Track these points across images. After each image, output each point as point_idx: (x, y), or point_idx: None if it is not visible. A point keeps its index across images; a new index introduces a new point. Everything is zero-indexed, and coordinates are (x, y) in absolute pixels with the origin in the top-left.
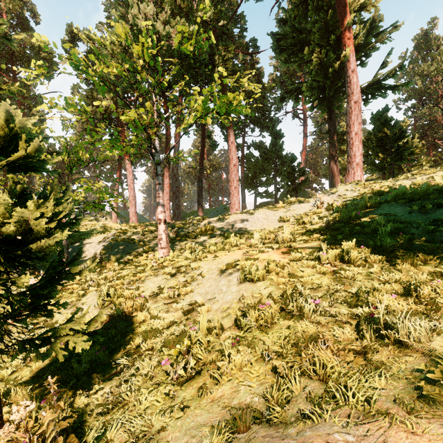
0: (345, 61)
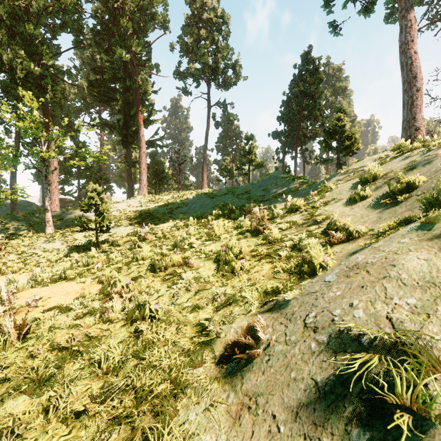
0: (139, 129)
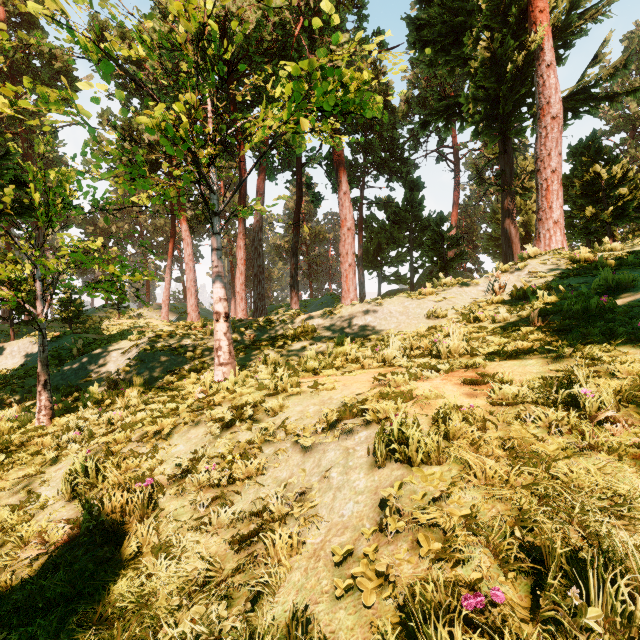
0: (535, 49)
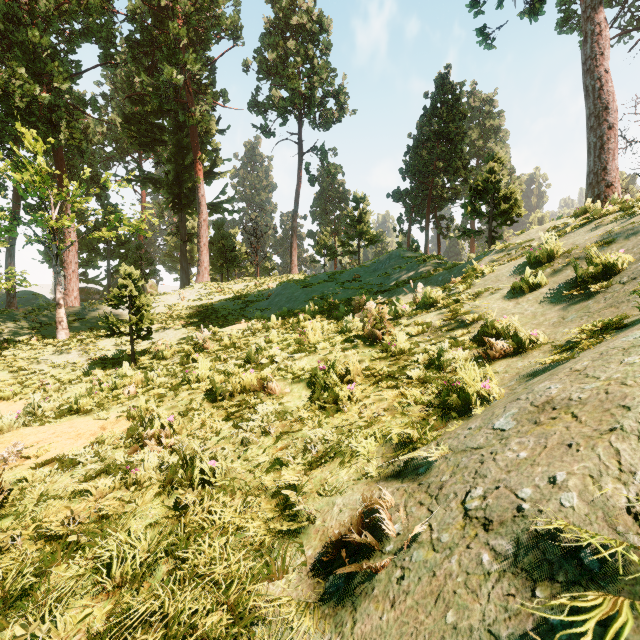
0: (197, 185)
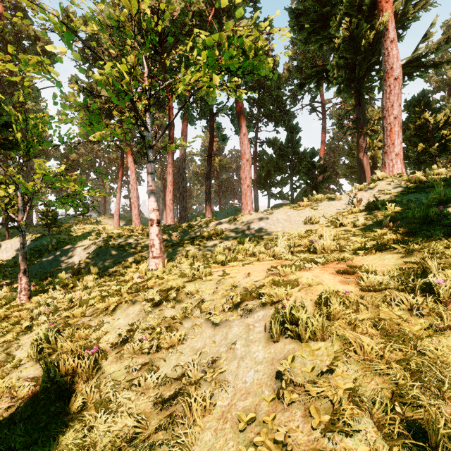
0: (382, 29)
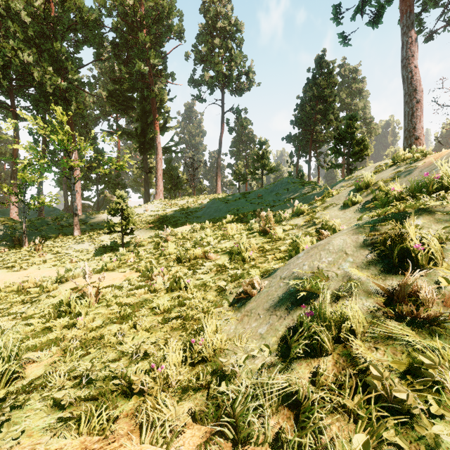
0: (156, 136)
